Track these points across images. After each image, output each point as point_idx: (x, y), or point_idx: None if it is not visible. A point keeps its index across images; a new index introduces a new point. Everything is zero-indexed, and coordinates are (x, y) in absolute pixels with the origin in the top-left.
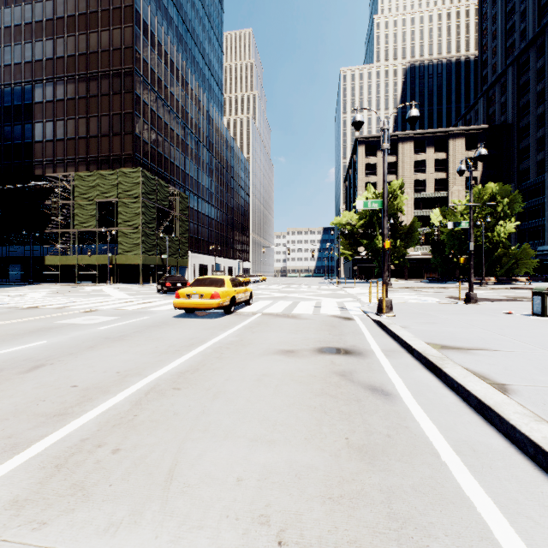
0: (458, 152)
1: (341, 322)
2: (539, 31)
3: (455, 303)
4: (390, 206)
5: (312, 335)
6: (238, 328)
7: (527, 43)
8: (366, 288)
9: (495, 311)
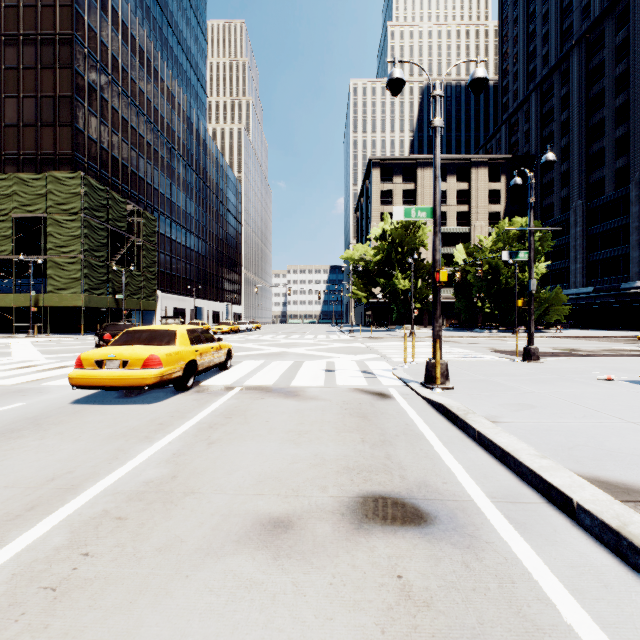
0: (481, 183)
1: (374, 404)
2: (564, 55)
3: (510, 360)
4: (411, 239)
5: (331, 446)
6: (184, 430)
7: (552, 67)
8: (386, 338)
9: (581, 375)
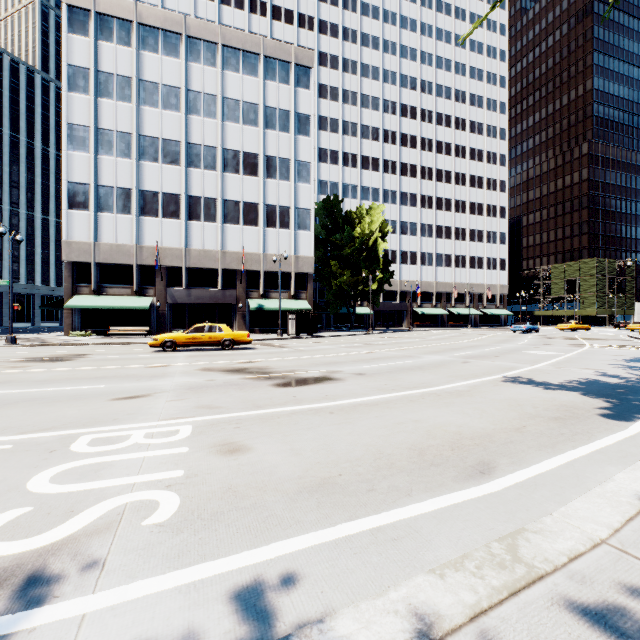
0: None
1: None
2: None
3: None
4: None
5: None
6: None
7: None
8: None
9: None
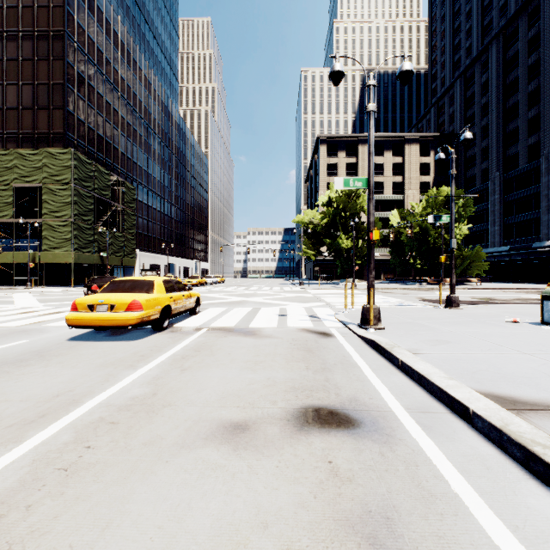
0: (413, 157)
1: (318, 341)
2: (484, 47)
3: (435, 307)
4: (353, 205)
5: (281, 372)
6: (161, 360)
7: (473, 58)
8: (331, 289)
9: (492, 318)
